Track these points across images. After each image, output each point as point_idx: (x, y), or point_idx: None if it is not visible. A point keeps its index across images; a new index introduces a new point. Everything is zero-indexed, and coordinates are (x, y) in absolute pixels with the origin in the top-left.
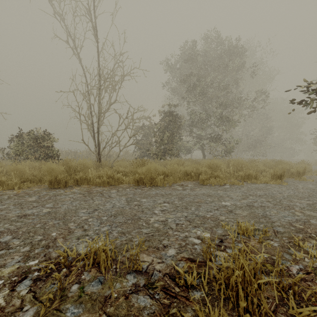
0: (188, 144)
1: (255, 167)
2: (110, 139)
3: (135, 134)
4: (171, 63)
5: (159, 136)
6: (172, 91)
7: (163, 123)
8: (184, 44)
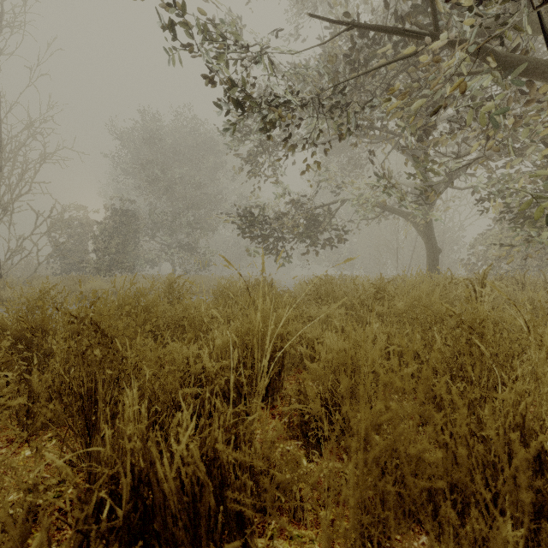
0: (150, 254)
1: (215, 283)
2: (19, 247)
3: (66, 242)
4: (122, 132)
5: (102, 242)
6: (124, 171)
7: (109, 224)
8: (144, 109)
